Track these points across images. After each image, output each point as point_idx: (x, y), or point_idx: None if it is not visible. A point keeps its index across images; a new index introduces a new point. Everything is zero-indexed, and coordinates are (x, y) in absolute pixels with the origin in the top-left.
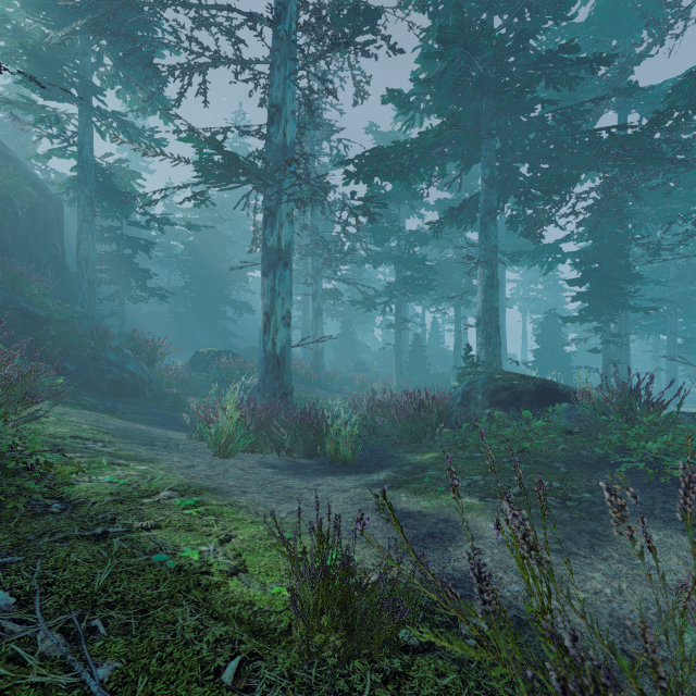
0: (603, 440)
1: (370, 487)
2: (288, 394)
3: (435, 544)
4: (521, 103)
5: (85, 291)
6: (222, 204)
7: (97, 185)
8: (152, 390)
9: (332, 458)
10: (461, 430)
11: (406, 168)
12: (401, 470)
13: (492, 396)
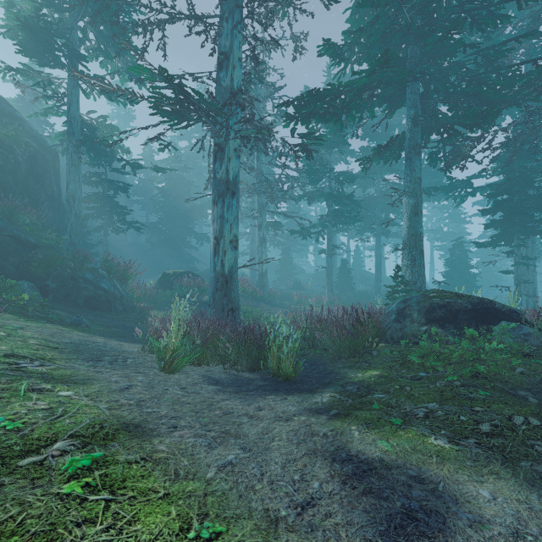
0: None
1: (315, 414)
2: (235, 309)
3: (423, 539)
4: (445, 47)
5: (72, 223)
6: (187, 157)
7: (84, 137)
8: (123, 305)
9: (274, 373)
10: (400, 347)
11: (339, 109)
12: (345, 390)
13: (427, 313)
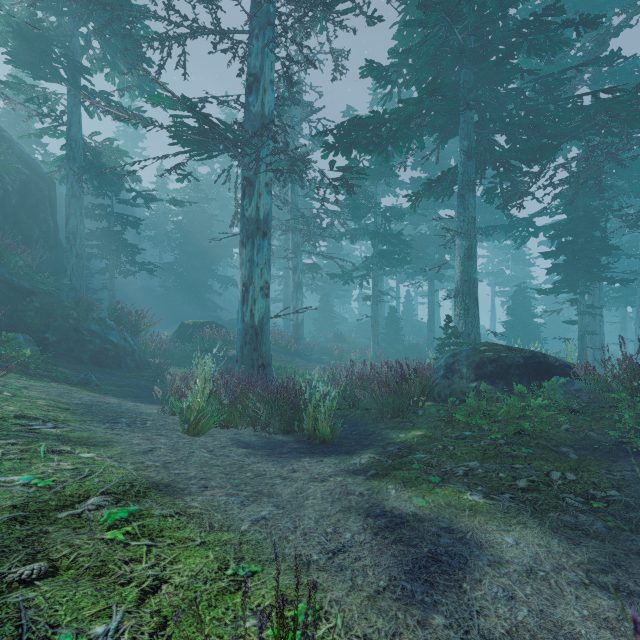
0: (620, 424)
1: (352, 475)
2: (267, 365)
3: (444, 576)
4: (501, 73)
5: (73, 265)
6: (209, 186)
7: (86, 163)
8: (135, 361)
9: (310, 435)
10: (447, 405)
11: (384, 139)
12: (385, 451)
13: (477, 369)
